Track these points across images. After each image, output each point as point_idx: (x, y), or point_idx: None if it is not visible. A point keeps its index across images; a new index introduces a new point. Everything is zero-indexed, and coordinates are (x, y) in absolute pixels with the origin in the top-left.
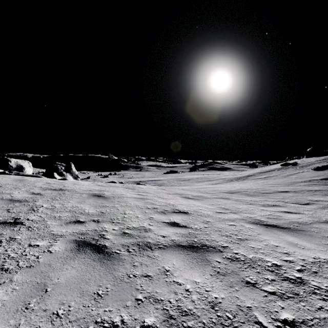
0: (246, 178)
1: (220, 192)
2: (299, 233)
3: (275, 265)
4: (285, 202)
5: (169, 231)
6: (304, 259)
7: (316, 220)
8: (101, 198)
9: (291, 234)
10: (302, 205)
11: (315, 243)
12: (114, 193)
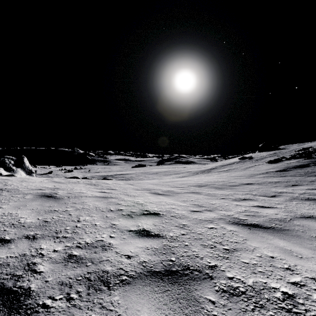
0: (210, 171)
1: (189, 186)
2: (285, 234)
3: (287, 295)
4: (253, 195)
5: (137, 245)
6: (314, 278)
7: (294, 215)
8: (51, 199)
9: (279, 237)
10: (271, 198)
11: (308, 248)
12: (71, 192)
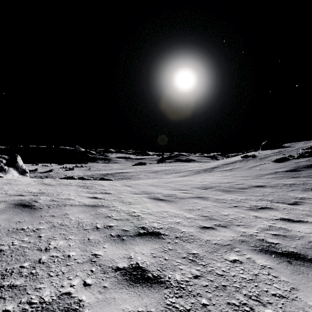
0: (212, 170)
1: (193, 188)
2: None
3: None
4: (270, 201)
5: (124, 308)
6: None
7: None
8: (26, 210)
9: None
10: (293, 206)
11: None
12: (55, 199)
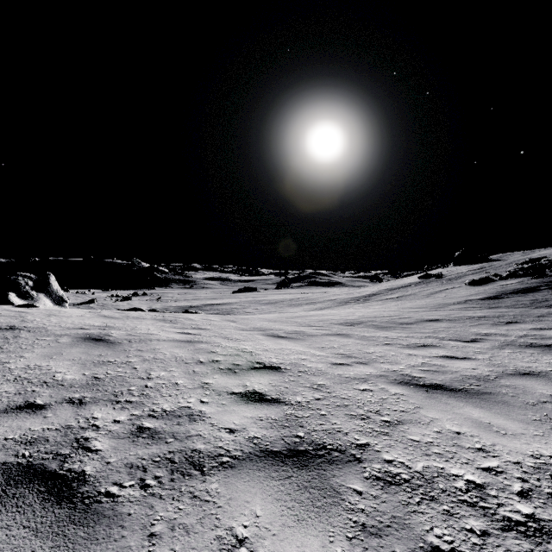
0: (368, 299)
1: (332, 324)
2: (485, 399)
3: (474, 485)
4: (439, 339)
5: (245, 415)
6: (519, 462)
7: (502, 371)
8: (102, 344)
9: (473, 404)
10: (468, 344)
11: (519, 420)
12: (132, 333)
